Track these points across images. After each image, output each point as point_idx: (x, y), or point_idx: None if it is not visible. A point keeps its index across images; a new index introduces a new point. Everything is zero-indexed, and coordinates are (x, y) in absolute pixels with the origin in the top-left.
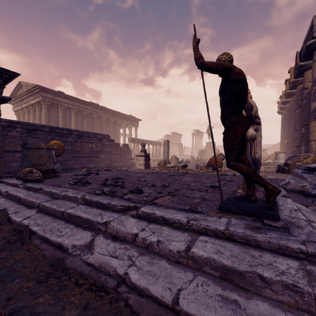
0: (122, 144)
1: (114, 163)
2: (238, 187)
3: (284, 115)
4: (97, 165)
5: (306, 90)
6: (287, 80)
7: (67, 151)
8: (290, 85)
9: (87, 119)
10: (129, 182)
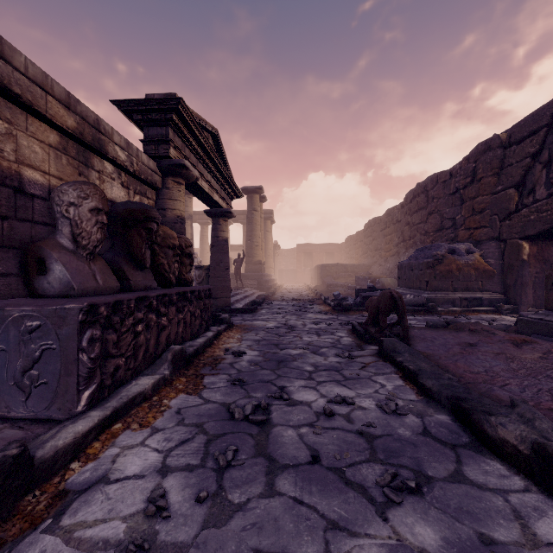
0: None
1: None
2: None
3: None
4: None
5: None
6: None
7: None
8: None
9: None
10: None
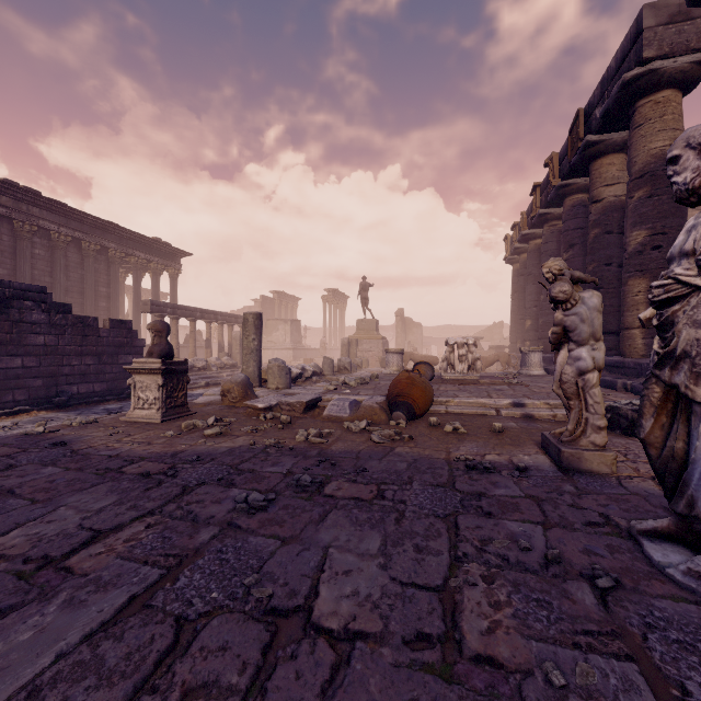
0: (105, 320)
1: (72, 386)
2: None
3: (521, 266)
4: None
5: (598, 205)
6: (538, 185)
7: None
8: (549, 195)
9: None
10: None
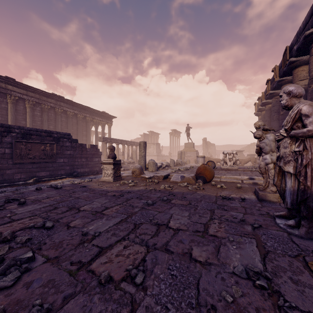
0: (88, 145)
1: (78, 169)
2: (311, 272)
3: (262, 117)
4: (53, 173)
5: None
6: (269, 80)
7: (4, 155)
8: (274, 84)
9: (48, 114)
10: (50, 254)
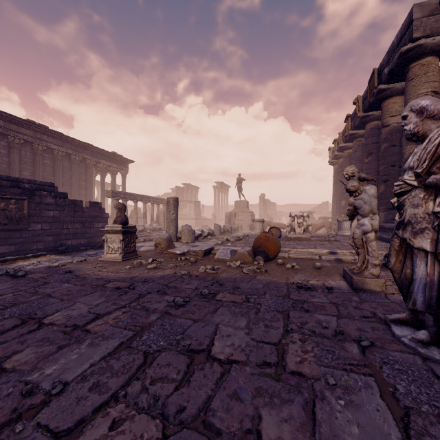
0: (86, 202)
1: (68, 240)
2: None
3: (339, 167)
4: (22, 247)
5: (386, 128)
6: (349, 116)
7: None
8: (356, 122)
9: (21, 152)
10: None
